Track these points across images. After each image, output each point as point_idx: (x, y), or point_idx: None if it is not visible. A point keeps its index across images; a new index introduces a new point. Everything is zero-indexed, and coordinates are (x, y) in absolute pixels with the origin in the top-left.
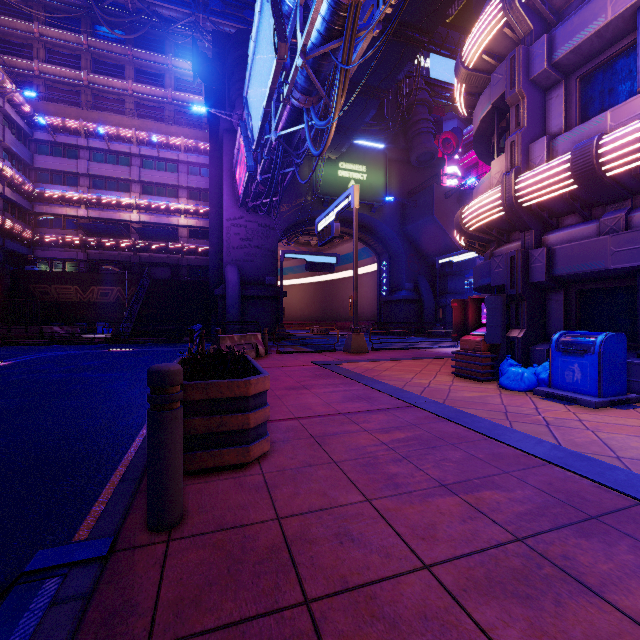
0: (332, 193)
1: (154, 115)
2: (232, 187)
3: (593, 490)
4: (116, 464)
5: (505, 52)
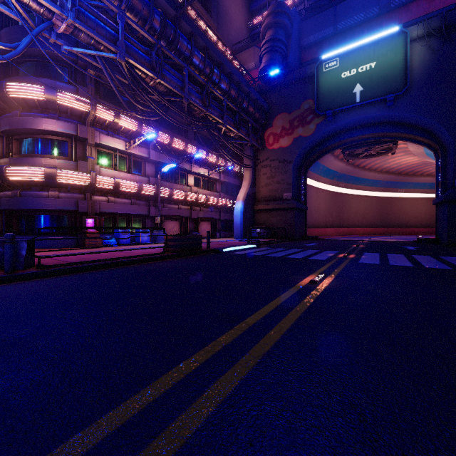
0: None
1: None
2: None
3: None
4: (199, 255)
5: (73, 113)
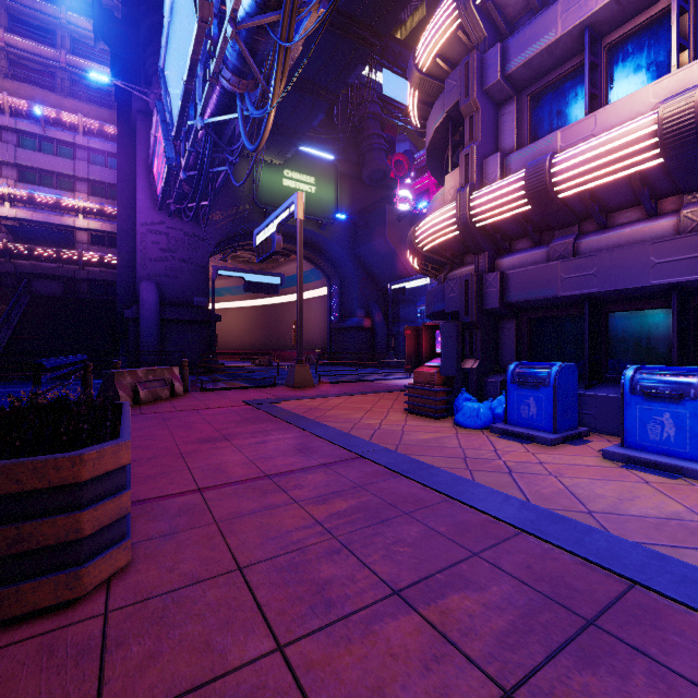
0: (276, 204)
1: (39, 81)
2: (149, 184)
3: (578, 570)
4: None
5: (459, 59)
